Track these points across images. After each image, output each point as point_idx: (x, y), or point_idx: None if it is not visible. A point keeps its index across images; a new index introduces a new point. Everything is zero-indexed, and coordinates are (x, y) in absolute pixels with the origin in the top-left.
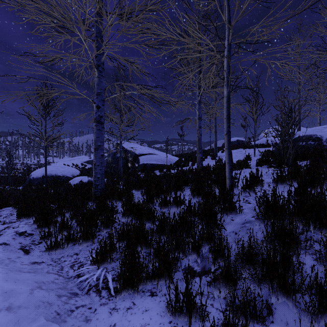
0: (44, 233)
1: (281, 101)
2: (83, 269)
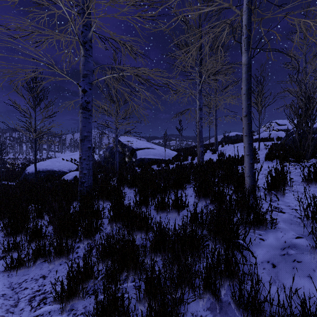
0: (8, 245)
1: (298, 85)
2: (40, 310)
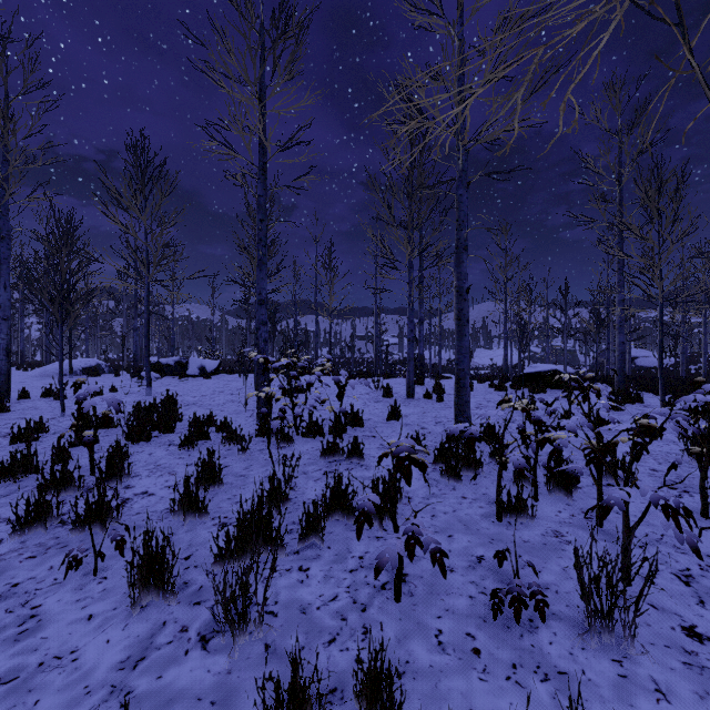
0: None
1: None
2: None
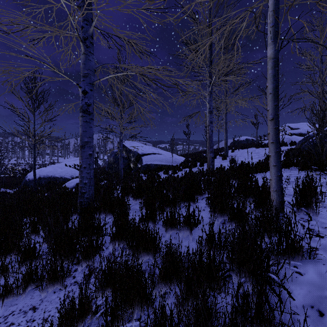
0: None
1: (320, 85)
2: None
